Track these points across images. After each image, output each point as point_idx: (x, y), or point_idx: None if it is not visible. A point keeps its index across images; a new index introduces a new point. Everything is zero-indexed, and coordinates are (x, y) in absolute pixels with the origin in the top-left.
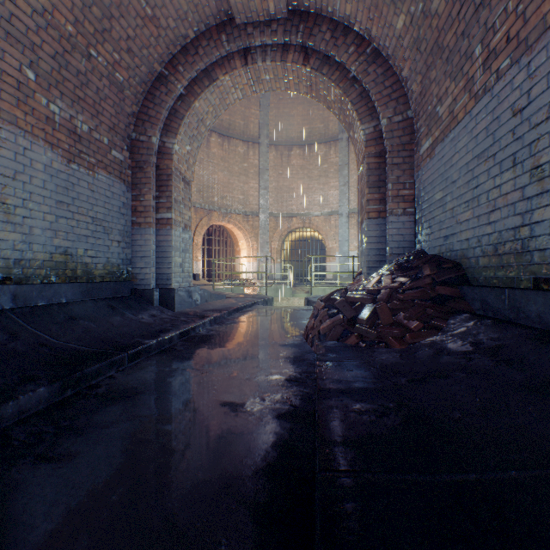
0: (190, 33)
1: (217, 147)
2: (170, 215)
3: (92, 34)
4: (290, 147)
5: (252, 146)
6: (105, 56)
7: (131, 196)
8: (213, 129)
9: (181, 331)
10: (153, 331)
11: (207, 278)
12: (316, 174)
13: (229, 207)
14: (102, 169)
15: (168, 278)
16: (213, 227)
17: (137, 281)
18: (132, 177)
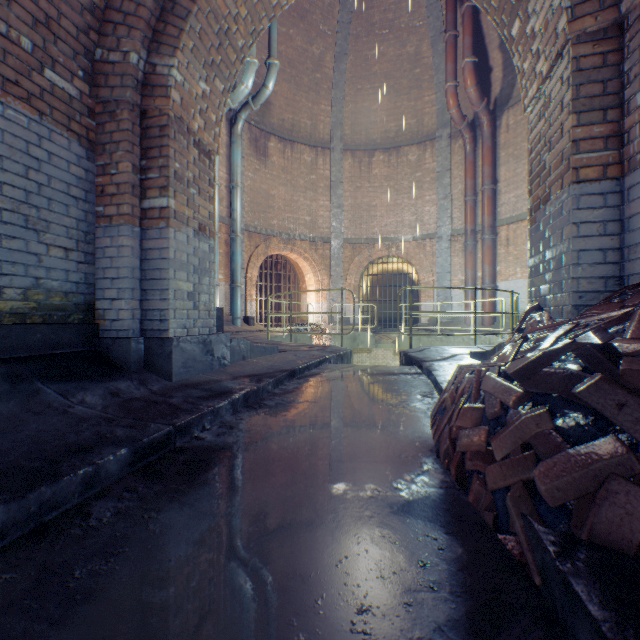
0: None
1: (277, 154)
2: (165, 201)
3: None
4: (370, 152)
5: (321, 153)
6: None
7: (96, 168)
8: (272, 131)
9: (139, 444)
10: (60, 448)
11: (265, 323)
12: (406, 186)
13: (293, 232)
14: (18, 100)
15: (162, 319)
16: (273, 258)
17: (104, 324)
18: (97, 132)
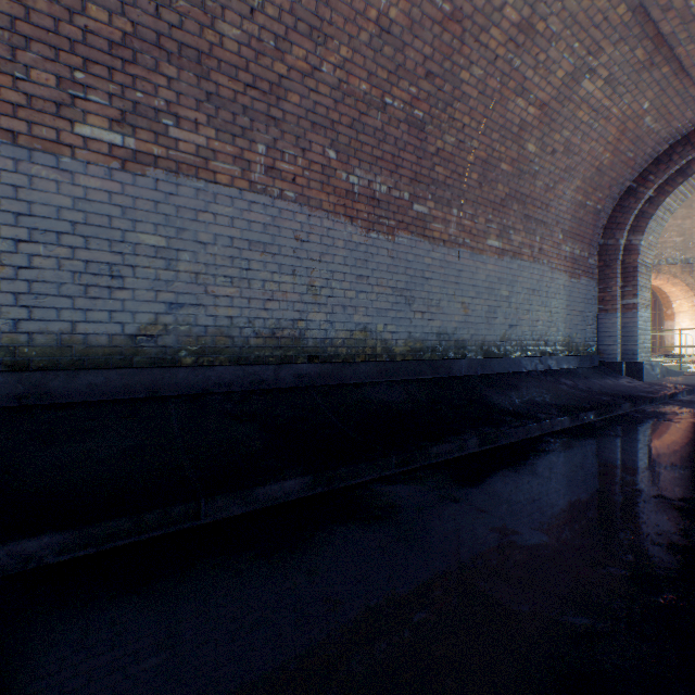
0: (662, 147)
1: None
2: (635, 300)
3: (589, 193)
4: None
5: None
6: (592, 200)
7: (595, 289)
8: None
9: (668, 393)
10: (644, 391)
11: None
12: None
13: (655, 257)
14: (582, 276)
15: (633, 354)
16: None
17: (602, 355)
18: (598, 274)
